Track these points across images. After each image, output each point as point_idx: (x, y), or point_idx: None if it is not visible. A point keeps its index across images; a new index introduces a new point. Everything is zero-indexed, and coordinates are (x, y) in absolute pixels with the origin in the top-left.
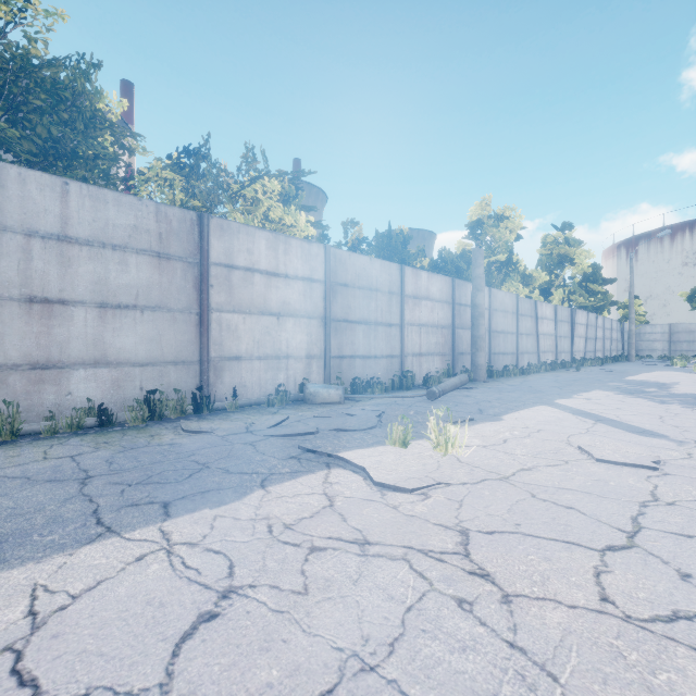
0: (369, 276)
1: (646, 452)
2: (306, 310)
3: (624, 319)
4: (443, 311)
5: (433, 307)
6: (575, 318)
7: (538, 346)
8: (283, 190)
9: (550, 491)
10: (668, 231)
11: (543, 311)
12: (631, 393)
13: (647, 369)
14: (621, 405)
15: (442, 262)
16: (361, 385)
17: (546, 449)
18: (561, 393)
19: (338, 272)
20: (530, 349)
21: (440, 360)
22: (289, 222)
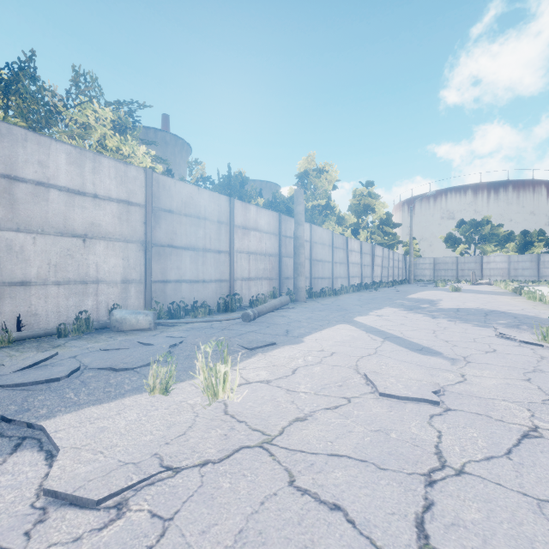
0: (196, 205)
1: (426, 377)
2: (121, 233)
3: (407, 253)
4: (270, 241)
5: (261, 237)
6: (375, 251)
7: (349, 272)
8: (120, 121)
9: (318, 464)
10: (433, 191)
11: (352, 245)
12: (411, 309)
13: (421, 289)
14: (404, 320)
15: (275, 202)
16: (179, 309)
17: (332, 381)
18: (361, 310)
19: (162, 198)
20: (342, 275)
21: (268, 284)
22: (127, 152)
